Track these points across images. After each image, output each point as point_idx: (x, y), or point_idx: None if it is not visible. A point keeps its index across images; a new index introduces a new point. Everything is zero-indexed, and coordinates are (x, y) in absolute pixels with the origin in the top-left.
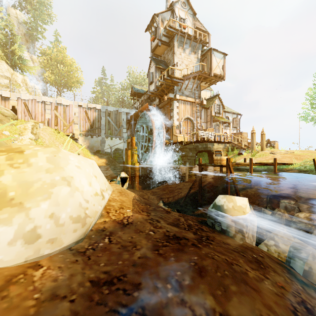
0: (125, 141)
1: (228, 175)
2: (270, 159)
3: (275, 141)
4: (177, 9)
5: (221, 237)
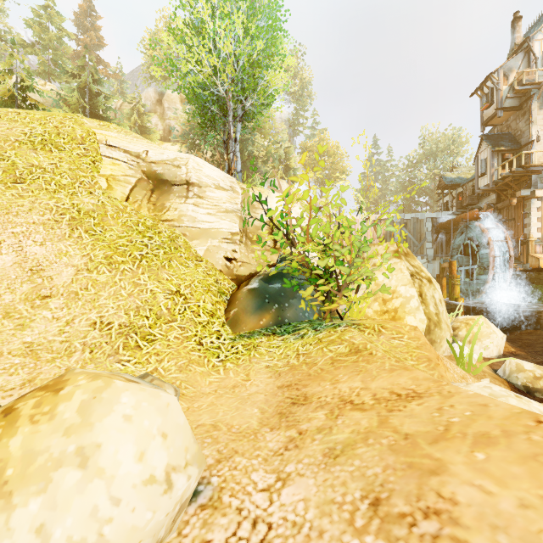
0: (430, 261)
1: None
2: None
3: None
4: (539, 41)
5: None
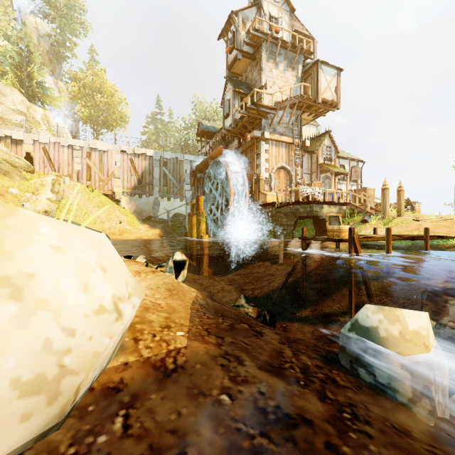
0: (189, 203)
1: (352, 255)
2: (415, 229)
3: (415, 202)
4: (267, 3)
5: (382, 406)
